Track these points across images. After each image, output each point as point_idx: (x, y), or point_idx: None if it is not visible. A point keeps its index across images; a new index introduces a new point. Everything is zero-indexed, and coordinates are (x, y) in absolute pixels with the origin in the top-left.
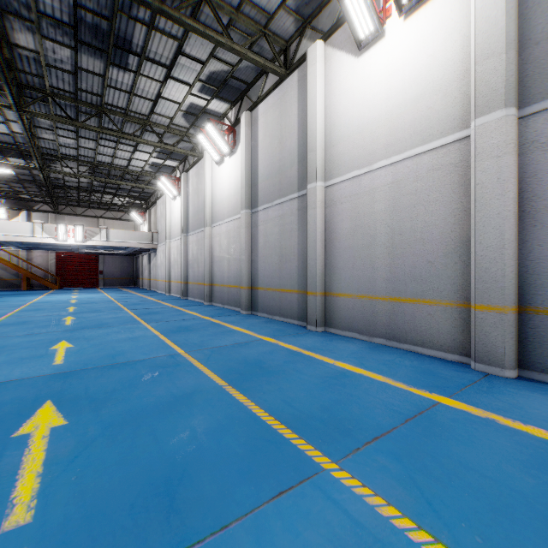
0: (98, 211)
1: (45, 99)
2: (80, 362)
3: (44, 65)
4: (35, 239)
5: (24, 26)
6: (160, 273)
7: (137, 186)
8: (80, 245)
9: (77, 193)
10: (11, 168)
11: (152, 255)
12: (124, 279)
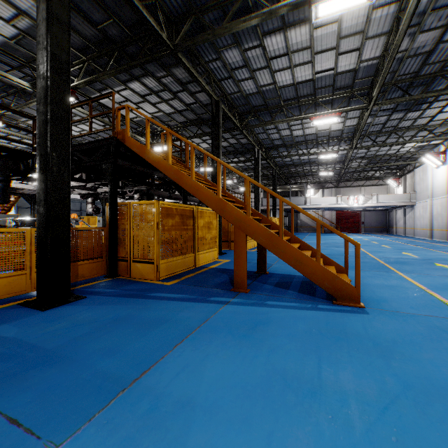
0: (360, 182)
1: (362, 137)
2: (427, 258)
3: (370, 126)
4: (337, 205)
5: (369, 117)
6: (418, 223)
7: (402, 164)
8: (359, 206)
9: (351, 174)
10: (332, 171)
11: (408, 210)
12: (378, 228)
